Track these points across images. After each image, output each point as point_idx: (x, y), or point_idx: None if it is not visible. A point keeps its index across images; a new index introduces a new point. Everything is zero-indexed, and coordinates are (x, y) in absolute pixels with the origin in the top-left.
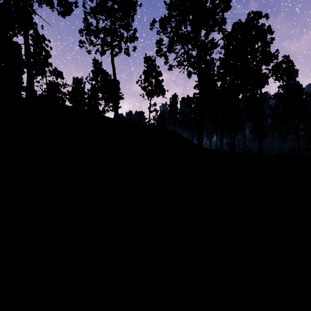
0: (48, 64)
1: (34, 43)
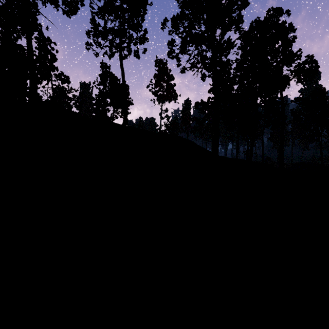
0: (54, 68)
1: (39, 45)
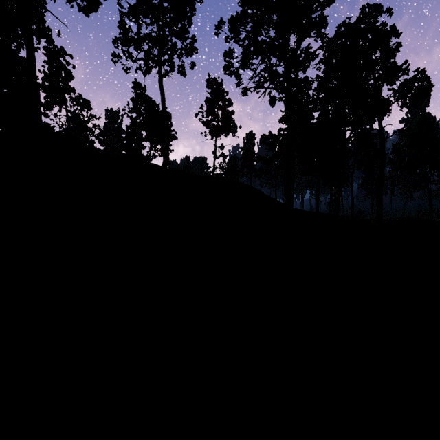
0: (70, 89)
1: (50, 58)
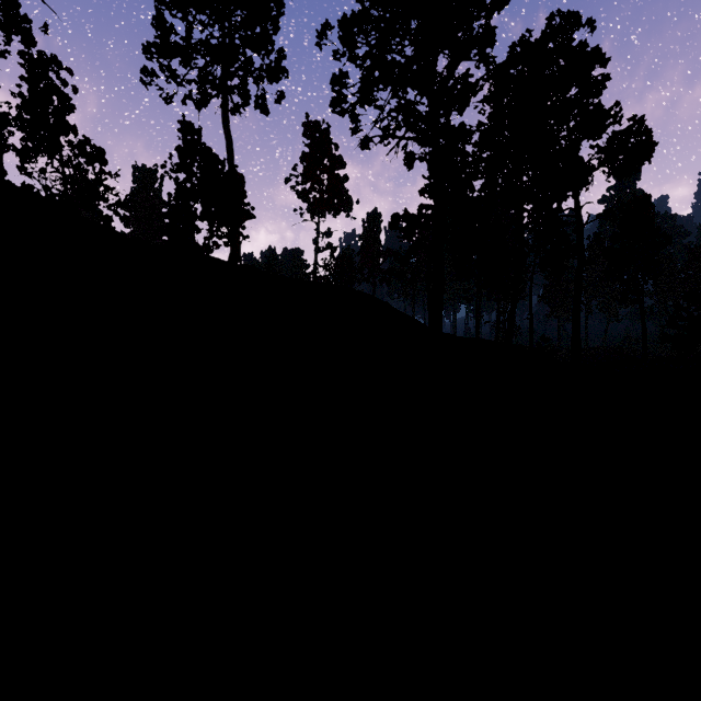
0: (68, 128)
1: (31, 73)
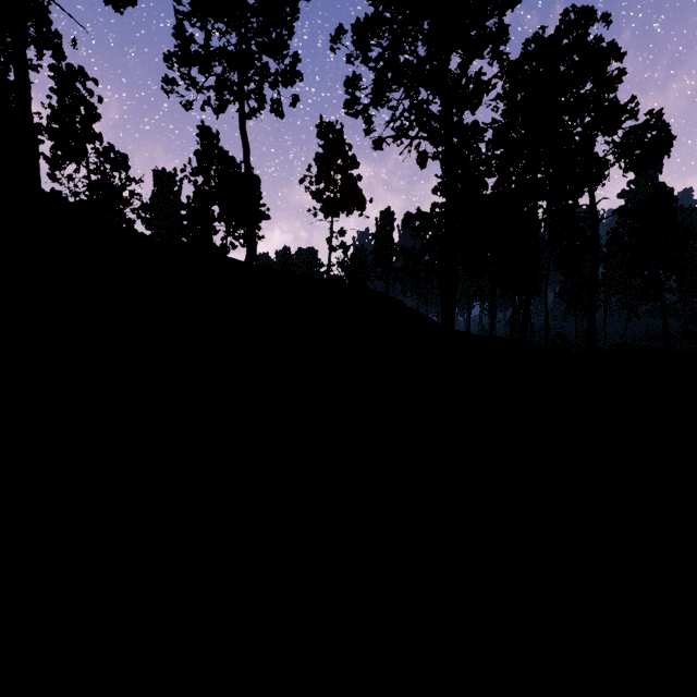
0: (94, 136)
1: (60, 85)
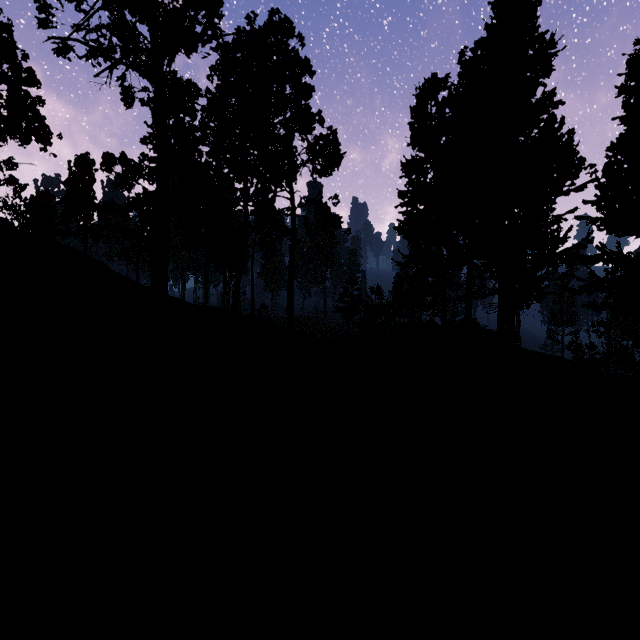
0: None
1: None
